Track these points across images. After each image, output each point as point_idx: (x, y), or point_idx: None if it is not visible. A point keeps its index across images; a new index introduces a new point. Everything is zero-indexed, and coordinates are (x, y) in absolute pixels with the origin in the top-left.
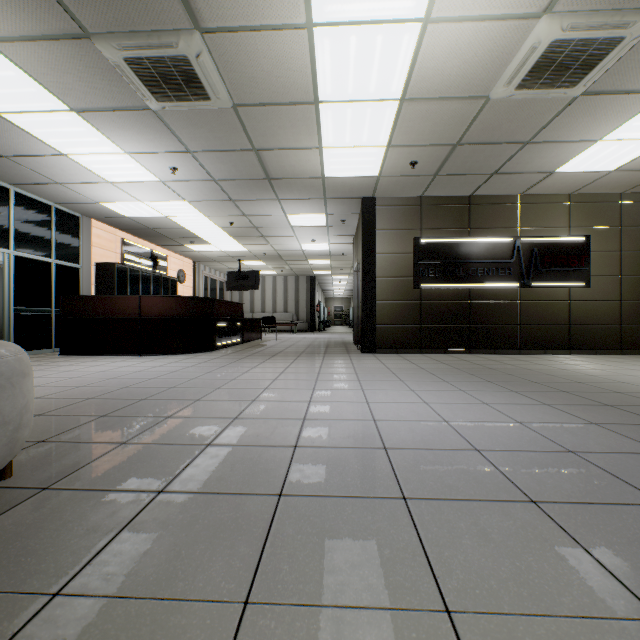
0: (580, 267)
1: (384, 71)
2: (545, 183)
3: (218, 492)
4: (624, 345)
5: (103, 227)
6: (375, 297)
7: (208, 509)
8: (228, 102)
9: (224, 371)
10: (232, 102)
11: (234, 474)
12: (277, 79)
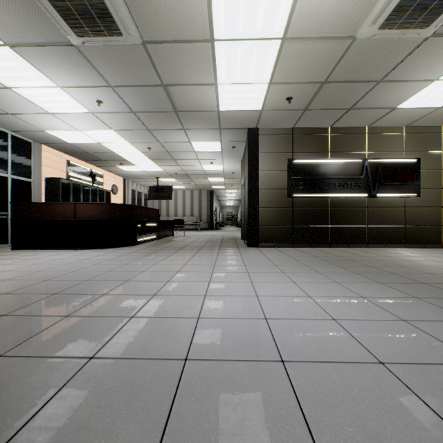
0: (412, 182)
1: (270, 9)
2: (388, 117)
3: None
4: None
5: (51, 151)
6: (258, 204)
7: None
8: (138, 38)
9: (137, 263)
10: (141, 39)
11: (104, 414)
12: (178, 16)
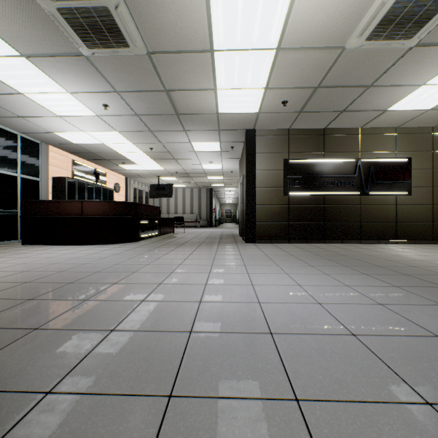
0: (404, 180)
1: (265, 23)
2: (379, 119)
3: (107, 393)
4: (435, 237)
5: (58, 151)
6: (255, 202)
7: (90, 419)
8: (143, 49)
9: (142, 257)
10: (146, 50)
11: (128, 367)
12: (181, 30)
